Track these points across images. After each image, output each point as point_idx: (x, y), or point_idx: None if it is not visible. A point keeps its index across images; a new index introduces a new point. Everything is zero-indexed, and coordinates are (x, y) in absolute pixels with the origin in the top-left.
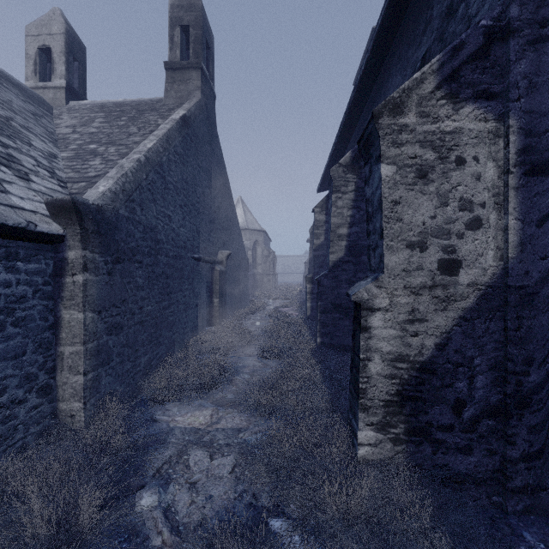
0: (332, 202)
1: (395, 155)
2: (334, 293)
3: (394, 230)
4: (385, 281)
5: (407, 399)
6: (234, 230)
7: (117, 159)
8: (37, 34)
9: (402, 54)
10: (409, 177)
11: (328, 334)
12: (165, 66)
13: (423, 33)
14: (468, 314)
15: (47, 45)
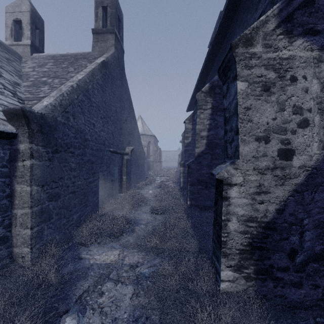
0: (197, 115)
1: (247, 75)
2: (199, 173)
3: (246, 128)
4: (240, 165)
5: (255, 248)
6: (136, 134)
7: (59, 86)
8: (12, 12)
9: (243, 18)
10: (257, 90)
11: (194, 198)
12: (92, 31)
13: (259, 2)
14: (299, 188)
15: (19, 19)
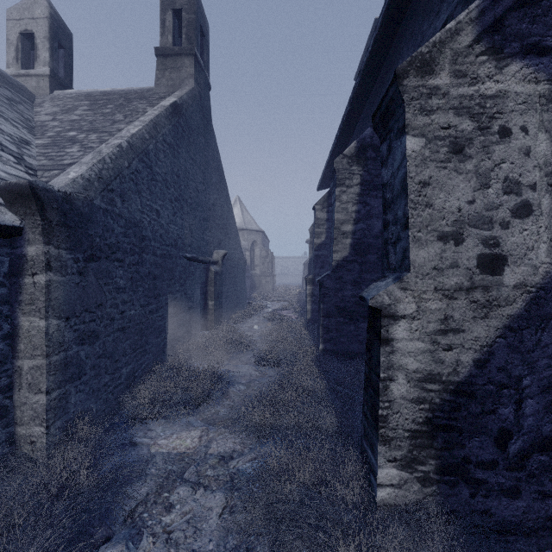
0: (335, 196)
1: (424, 125)
2: (338, 296)
3: (422, 218)
4: (411, 282)
5: (438, 428)
6: (231, 229)
7: (98, 146)
8: (19, 18)
9: (416, 29)
10: (441, 152)
11: (331, 339)
12: (155, 52)
13: None
14: (515, 323)
15: (30, 30)
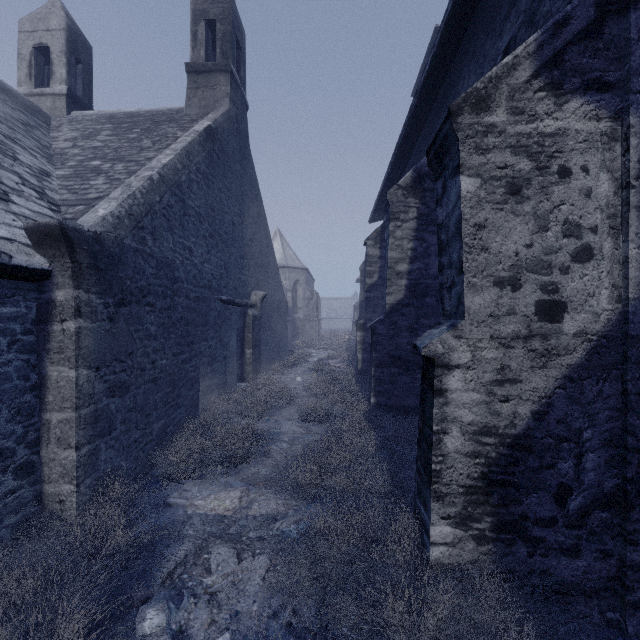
0: (389, 231)
1: (479, 164)
2: (392, 343)
3: (477, 262)
4: (466, 330)
5: (494, 484)
6: (270, 267)
7: (125, 177)
8: (32, 30)
9: (477, 48)
10: (497, 193)
11: (384, 392)
12: (186, 68)
13: (505, 19)
14: (575, 373)
15: (44, 44)
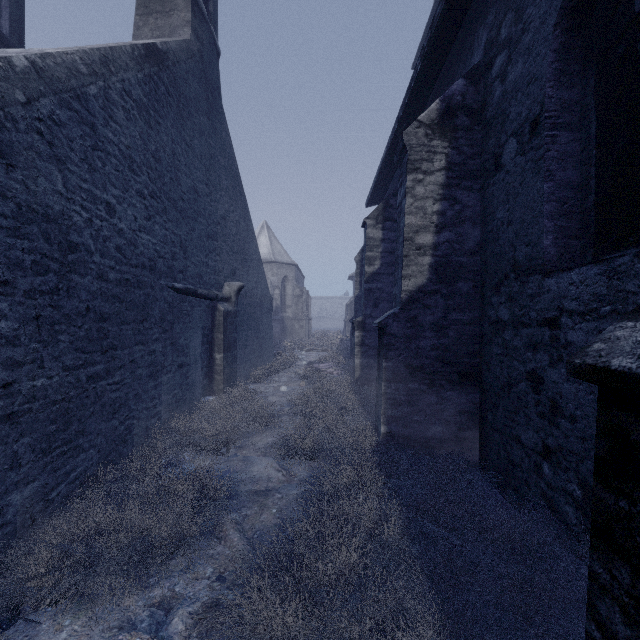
0: (406, 188)
1: None
2: (411, 347)
3: None
4: None
5: None
6: (251, 255)
7: None
8: None
9: None
10: None
11: (399, 418)
12: None
13: None
14: None
15: None
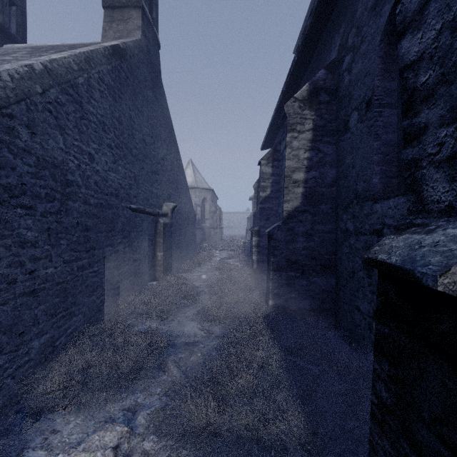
0: (286, 142)
1: None
2: (289, 248)
3: None
4: None
5: None
6: (181, 184)
7: None
8: None
9: None
10: None
11: (281, 295)
12: (102, 4)
13: None
14: None
15: None
